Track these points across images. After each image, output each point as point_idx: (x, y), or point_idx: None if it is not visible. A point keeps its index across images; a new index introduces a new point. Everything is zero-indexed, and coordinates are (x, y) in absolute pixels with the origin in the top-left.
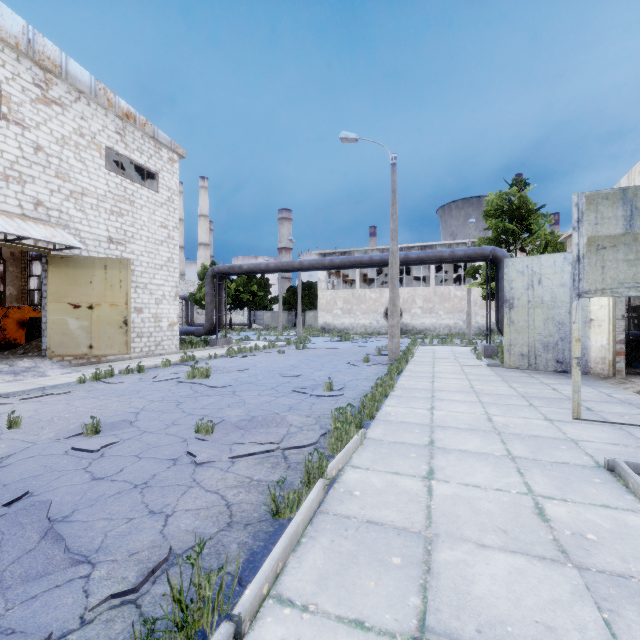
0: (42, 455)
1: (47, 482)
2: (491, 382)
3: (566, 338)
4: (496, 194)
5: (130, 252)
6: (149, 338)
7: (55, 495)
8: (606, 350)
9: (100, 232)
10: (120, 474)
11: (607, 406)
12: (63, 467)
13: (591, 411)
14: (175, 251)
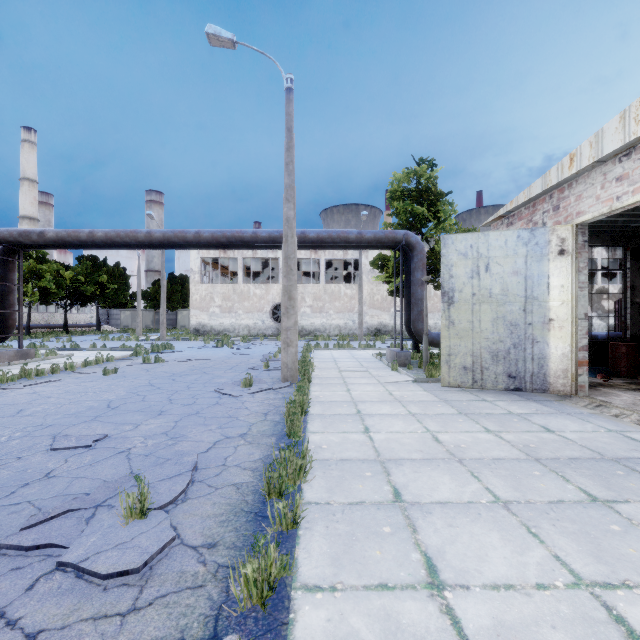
0: None
1: None
2: (451, 420)
3: (520, 344)
4: (403, 172)
5: None
6: None
7: None
8: (568, 360)
9: None
10: None
11: None
12: None
13: None
14: None
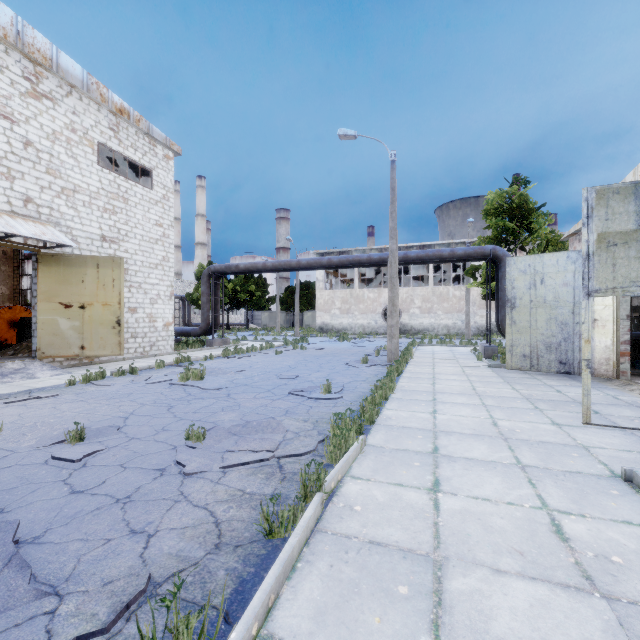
0: (20, 465)
1: (21, 496)
2: (493, 384)
3: (569, 338)
4: (496, 193)
5: (124, 251)
6: (143, 338)
7: (28, 512)
8: (610, 351)
9: (93, 230)
10: (102, 487)
11: (615, 409)
12: (41, 479)
13: (599, 415)
14: (170, 250)
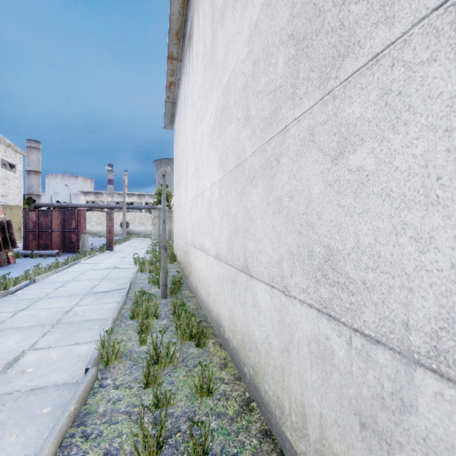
0: None
1: None
2: (147, 242)
3: None
4: (159, 188)
5: (8, 200)
6: None
7: None
8: None
9: None
10: None
11: None
12: None
13: None
14: (22, 197)
